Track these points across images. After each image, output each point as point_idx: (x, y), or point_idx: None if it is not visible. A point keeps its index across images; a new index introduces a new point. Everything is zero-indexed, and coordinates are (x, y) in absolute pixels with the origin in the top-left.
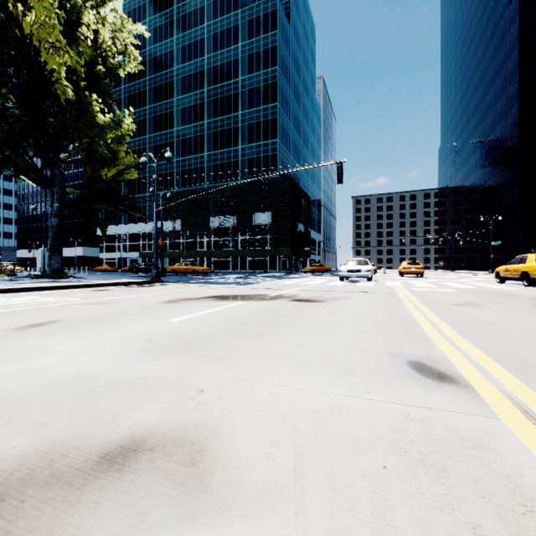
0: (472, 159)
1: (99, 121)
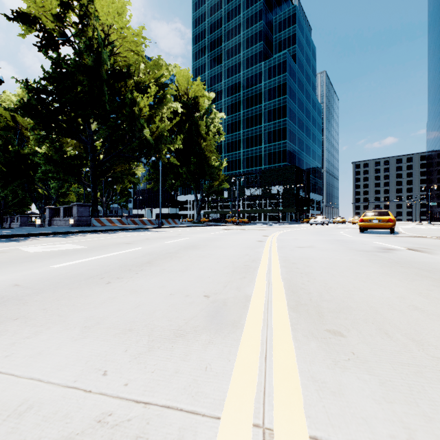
0: None
1: (215, 166)
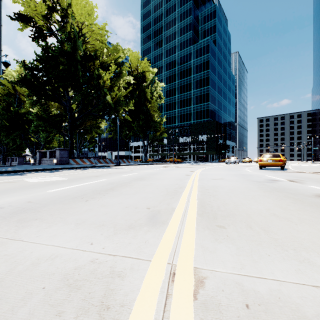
0: None
1: (157, 121)
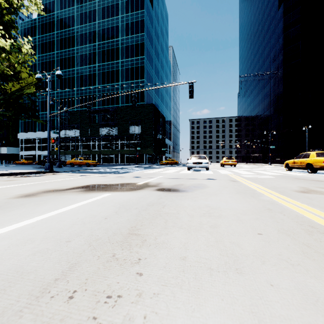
0: (257, 99)
1: (1, 44)
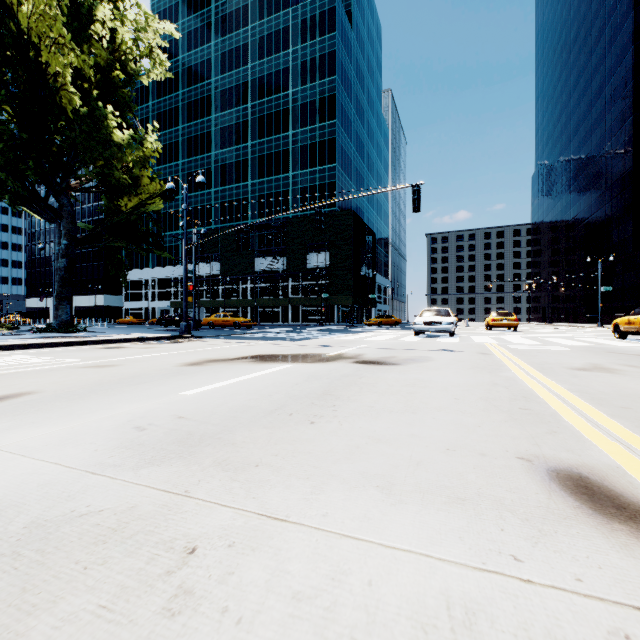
0: (575, 187)
1: (116, 139)
